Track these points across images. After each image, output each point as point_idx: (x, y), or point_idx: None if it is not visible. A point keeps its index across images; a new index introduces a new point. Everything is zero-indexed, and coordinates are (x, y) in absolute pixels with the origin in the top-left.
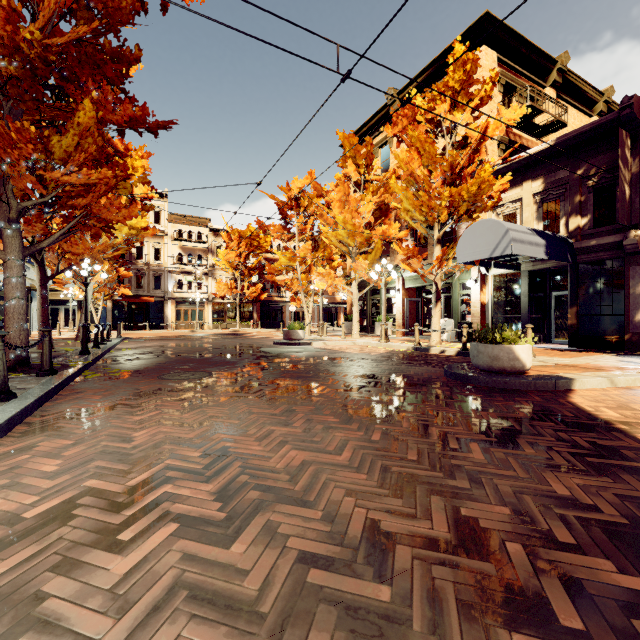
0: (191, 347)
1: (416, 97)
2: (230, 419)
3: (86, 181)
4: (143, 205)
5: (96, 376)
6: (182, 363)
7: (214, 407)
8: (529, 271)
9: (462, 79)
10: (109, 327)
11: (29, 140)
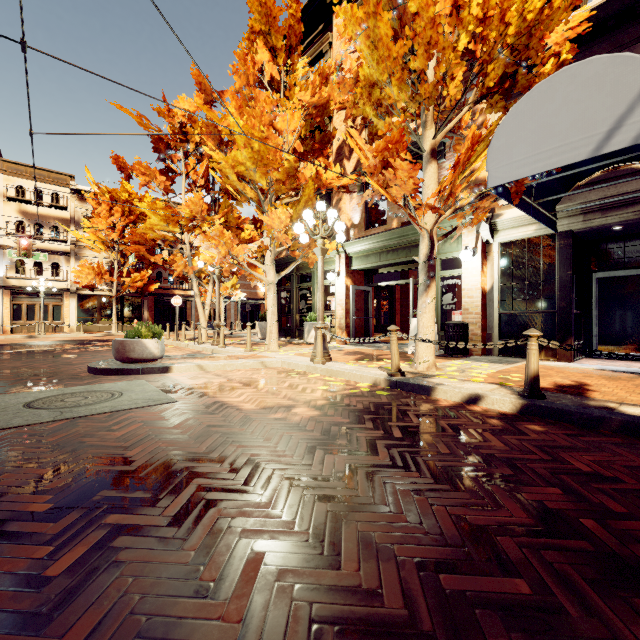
0: None
1: None
2: None
3: None
4: None
5: None
6: None
7: None
8: (572, 232)
9: None
10: None
11: None
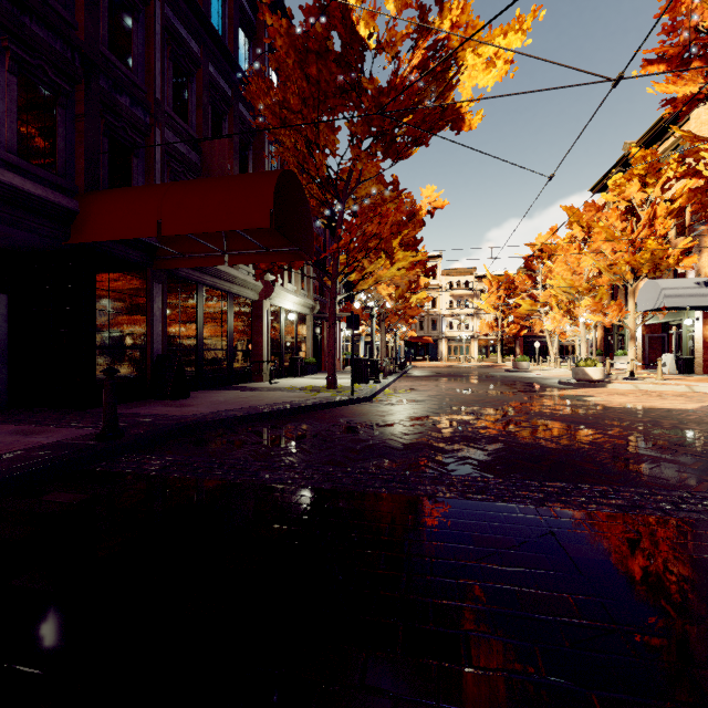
0: (449, 371)
1: (616, 179)
2: (445, 383)
3: (405, 305)
4: (424, 283)
5: (408, 376)
6: (440, 375)
7: (443, 382)
8: None
9: (645, 167)
10: (406, 359)
11: (390, 295)
